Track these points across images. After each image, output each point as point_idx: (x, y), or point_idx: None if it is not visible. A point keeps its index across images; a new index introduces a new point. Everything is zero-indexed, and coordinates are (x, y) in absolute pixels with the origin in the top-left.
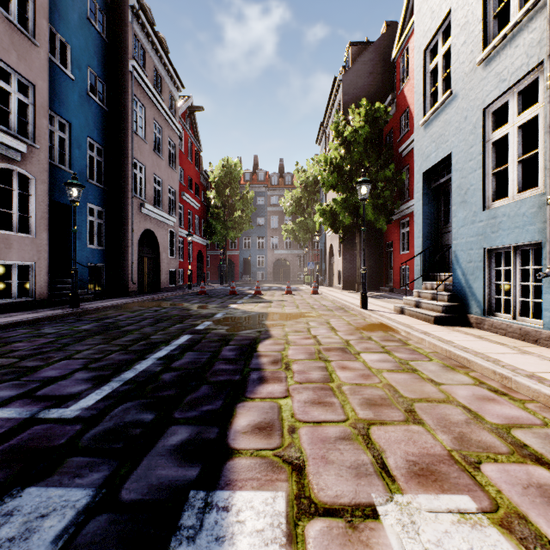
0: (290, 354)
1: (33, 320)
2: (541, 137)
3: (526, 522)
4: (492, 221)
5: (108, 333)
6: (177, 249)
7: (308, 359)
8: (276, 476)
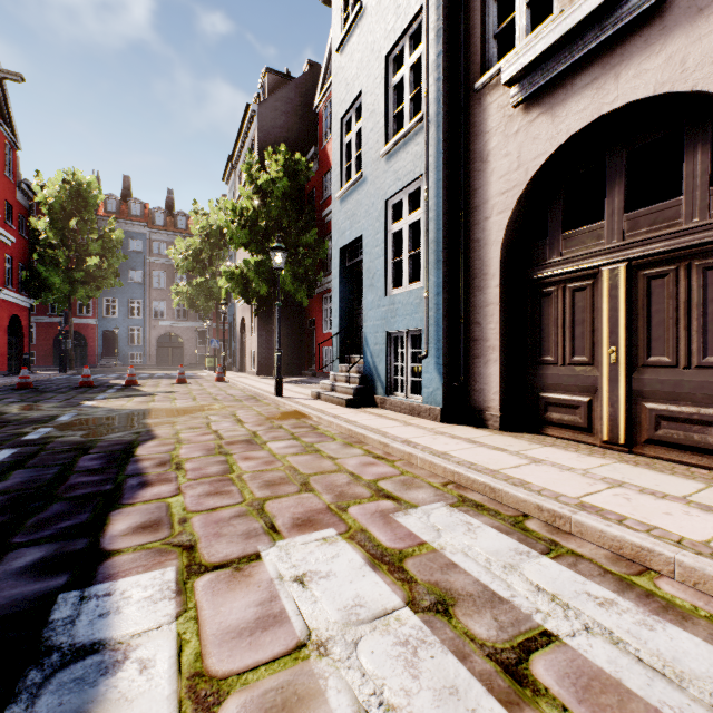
0: (183, 453)
1: None
2: (423, 239)
3: (365, 532)
4: (392, 307)
5: None
6: None
7: (207, 456)
8: (165, 558)
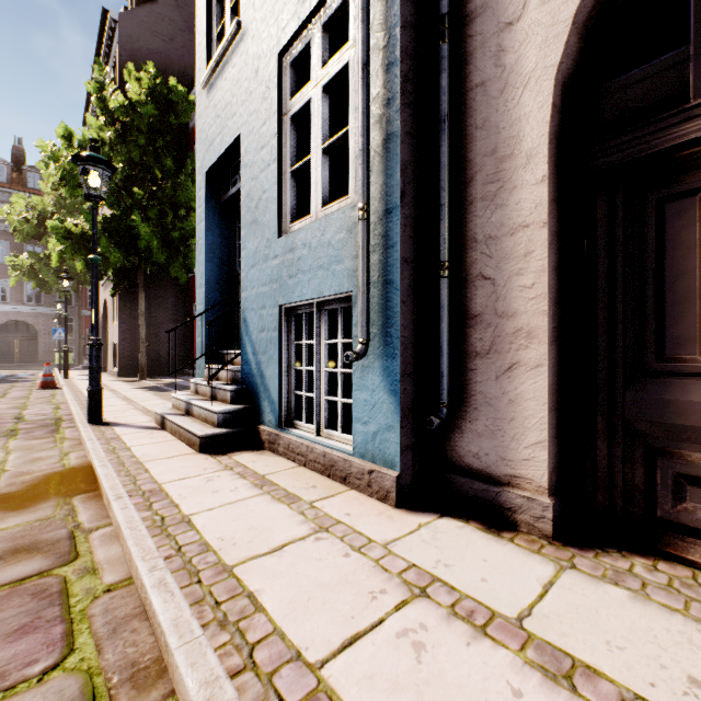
0: None
1: None
2: (353, 105)
3: None
4: (290, 256)
5: None
6: None
7: None
8: None
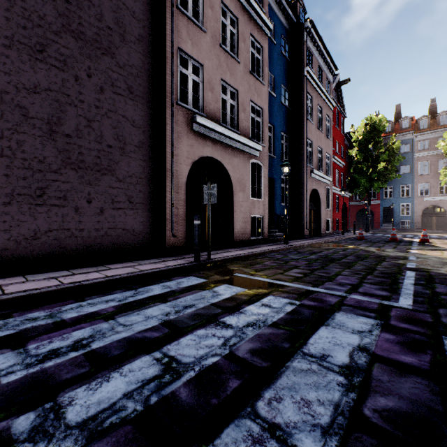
0: None
1: (277, 250)
2: None
3: None
4: None
5: (336, 262)
6: (331, 202)
7: None
8: None
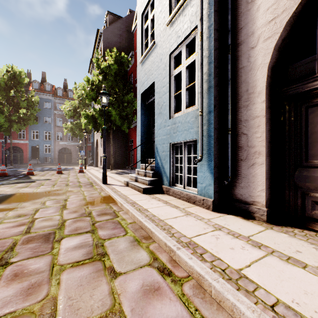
0: None
1: None
2: (197, 74)
3: None
4: (174, 125)
5: None
6: None
7: None
8: None
